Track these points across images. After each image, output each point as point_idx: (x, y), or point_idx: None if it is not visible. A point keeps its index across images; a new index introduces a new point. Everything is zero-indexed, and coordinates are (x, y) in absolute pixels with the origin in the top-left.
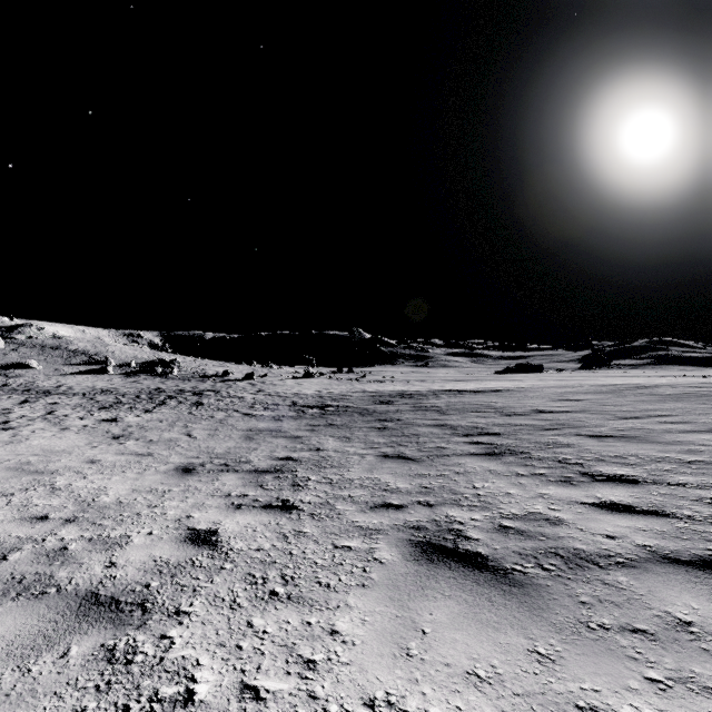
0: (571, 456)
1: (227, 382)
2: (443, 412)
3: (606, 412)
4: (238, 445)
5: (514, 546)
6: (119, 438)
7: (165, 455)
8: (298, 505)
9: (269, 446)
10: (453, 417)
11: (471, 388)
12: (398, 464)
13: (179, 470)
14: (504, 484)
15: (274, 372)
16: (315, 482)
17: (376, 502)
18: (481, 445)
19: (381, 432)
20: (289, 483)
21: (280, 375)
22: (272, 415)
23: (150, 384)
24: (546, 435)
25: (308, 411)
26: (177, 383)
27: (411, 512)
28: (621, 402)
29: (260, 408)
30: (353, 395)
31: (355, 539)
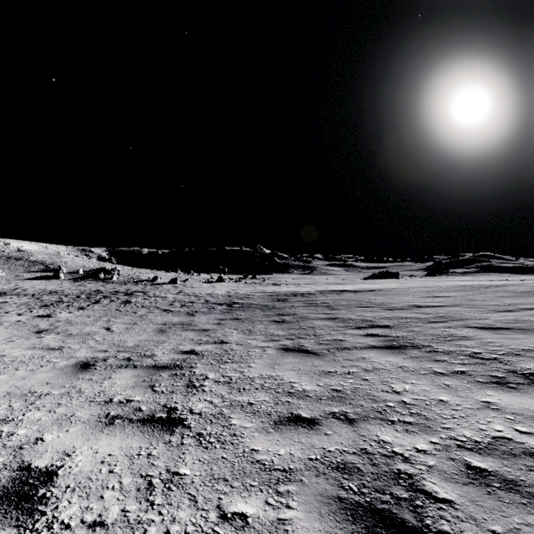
0: (479, 350)
1: (155, 285)
2: (332, 307)
3: (478, 306)
4: (149, 338)
5: (527, 527)
6: (41, 332)
7: (74, 349)
8: (185, 418)
9: (177, 339)
10: (342, 312)
11: (349, 289)
12: (300, 358)
13: (78, 365)
14: (428, 386)
15: (194, 278)
16: (212, 381)
17: (281, 413)
18: (377, 337)
19: (279, 325)
20: (184, 383)
21: (199, 280)
22: (186, 311)
23: (92, 287)
24: (437, 327)
25: (218, 307)
26: (115, 286)
27: (327, 433)
28: (485, 297)
29: (178, 305)
30: (255, 295)
31: (253, 493)
